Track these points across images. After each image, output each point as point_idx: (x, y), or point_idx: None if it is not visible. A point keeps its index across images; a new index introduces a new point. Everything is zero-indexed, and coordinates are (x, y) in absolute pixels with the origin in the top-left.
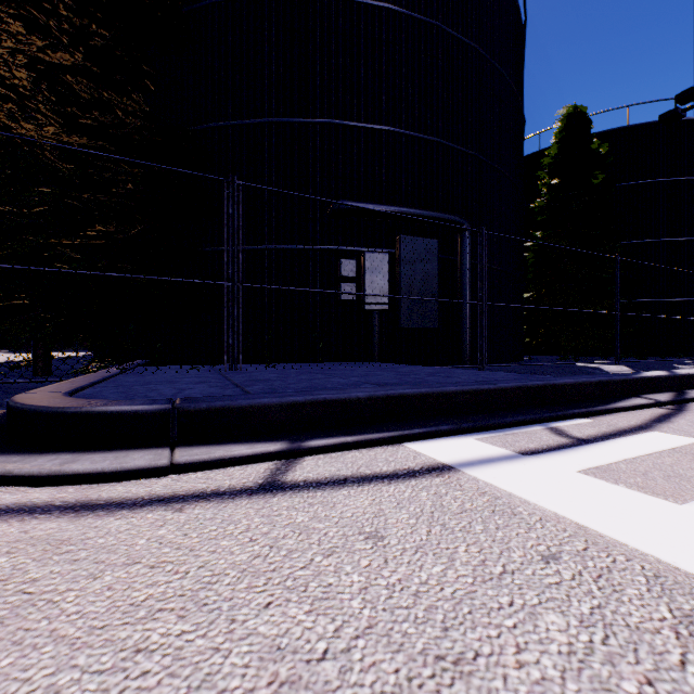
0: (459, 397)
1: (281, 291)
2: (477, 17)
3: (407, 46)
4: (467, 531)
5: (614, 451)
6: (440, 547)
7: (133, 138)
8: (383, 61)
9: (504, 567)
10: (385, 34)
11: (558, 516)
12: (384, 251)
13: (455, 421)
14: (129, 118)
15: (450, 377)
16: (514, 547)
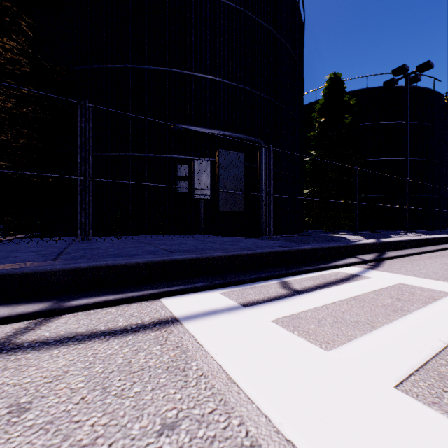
0: (223, 260)
1: (136, 185)
2: (271, 9)
3: (224, 23)
4: (120, 396)
5: (312, 300)
6: (73, 420)
7: (6, 67)
8: (207, 31)
9: (110, 446)
10: (209, 13)
11: (220, 370)
12: (208, 159)
13: (213, 279)
14: (9, 54)
15: (232, 245)
16: (147, 414)
